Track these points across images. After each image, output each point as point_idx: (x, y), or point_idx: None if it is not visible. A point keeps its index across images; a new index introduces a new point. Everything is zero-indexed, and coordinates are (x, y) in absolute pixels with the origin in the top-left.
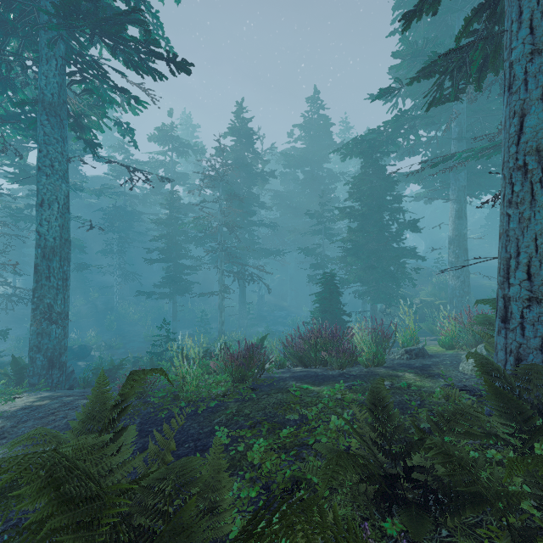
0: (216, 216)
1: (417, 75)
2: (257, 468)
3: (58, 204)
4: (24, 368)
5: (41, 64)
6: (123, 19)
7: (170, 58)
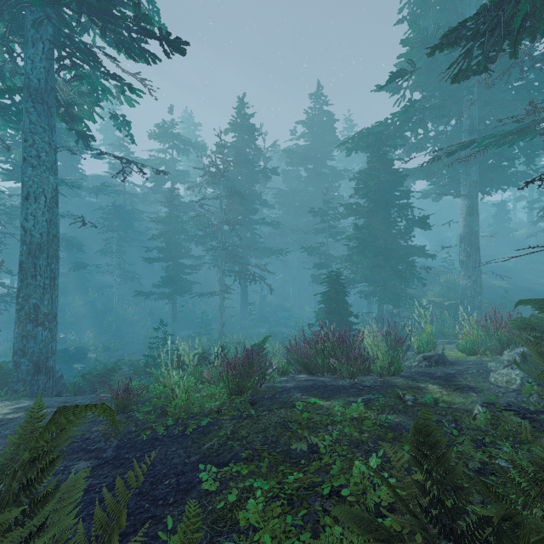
0: (217, 214)
1: (440, 42)
2: (252, 537)
3: (45, 197)
4: (7, 373)
5: (27, 47)
6: (116, 2)
7: (162, 36)
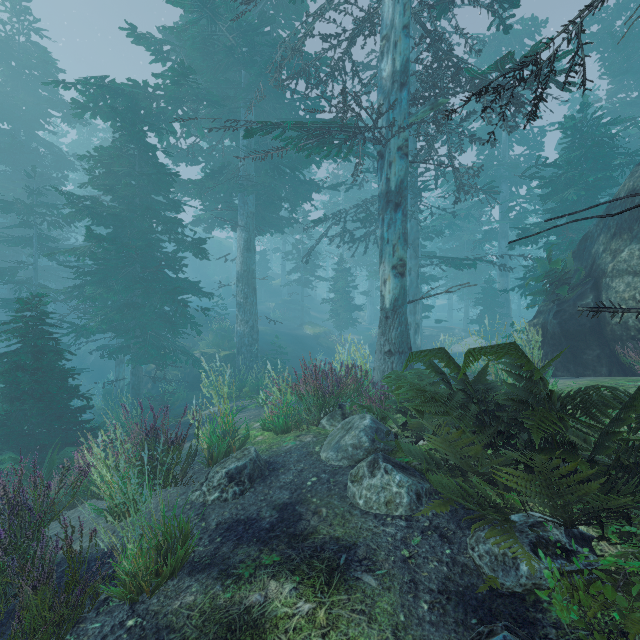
0: None
1: None
2: None
3: None
4: None
5: None
6: None
7: None
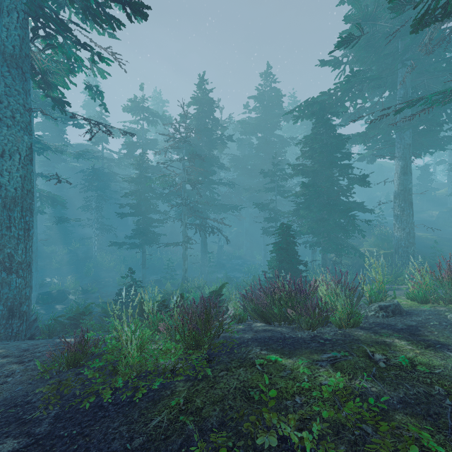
0: (180, 174)
1: None
2: None
3: (19, 154)
4: None
5: (2, 15)
6: None
7: None
